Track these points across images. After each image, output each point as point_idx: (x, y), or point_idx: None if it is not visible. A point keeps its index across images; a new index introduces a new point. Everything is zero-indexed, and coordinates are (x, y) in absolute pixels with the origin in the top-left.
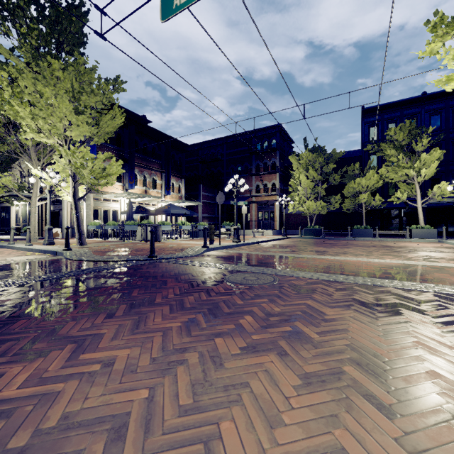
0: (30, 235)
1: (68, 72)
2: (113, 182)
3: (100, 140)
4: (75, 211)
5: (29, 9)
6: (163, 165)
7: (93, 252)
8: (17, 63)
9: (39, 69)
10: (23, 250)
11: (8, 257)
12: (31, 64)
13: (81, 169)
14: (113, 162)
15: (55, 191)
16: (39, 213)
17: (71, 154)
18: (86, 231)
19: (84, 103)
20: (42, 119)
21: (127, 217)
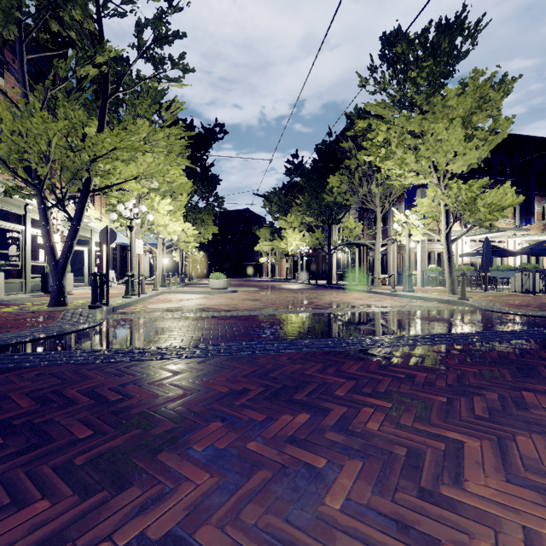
0: (375, 281)
1: (464, 95)
2: (507, 215)
3: (472, 166)
4: (447, 255)
5: (413, 51)
6: (516, 182)
7: (500, 305)
8: (385, 114)
9: (428, 107)
10: (394, 295)
11: (403, 302)
12: (422, 105)
13: (477, 205)
14: (505, 188)
15: (396, 235)
16: (360, 260)
17: (466, 189)
18: (421, 278)
19: (474, 125)
20: (425, 159)
21: (482, 260)
